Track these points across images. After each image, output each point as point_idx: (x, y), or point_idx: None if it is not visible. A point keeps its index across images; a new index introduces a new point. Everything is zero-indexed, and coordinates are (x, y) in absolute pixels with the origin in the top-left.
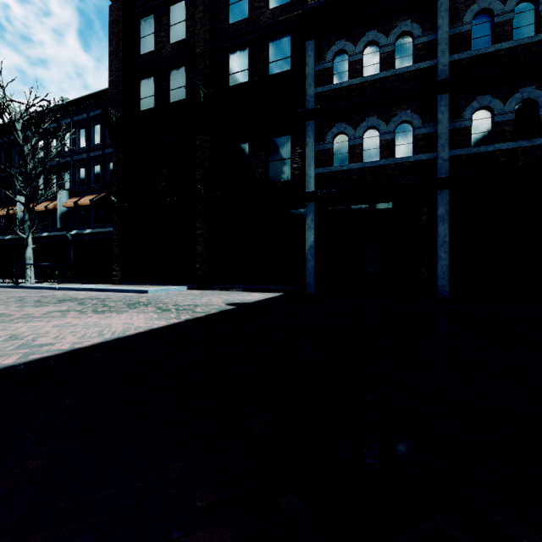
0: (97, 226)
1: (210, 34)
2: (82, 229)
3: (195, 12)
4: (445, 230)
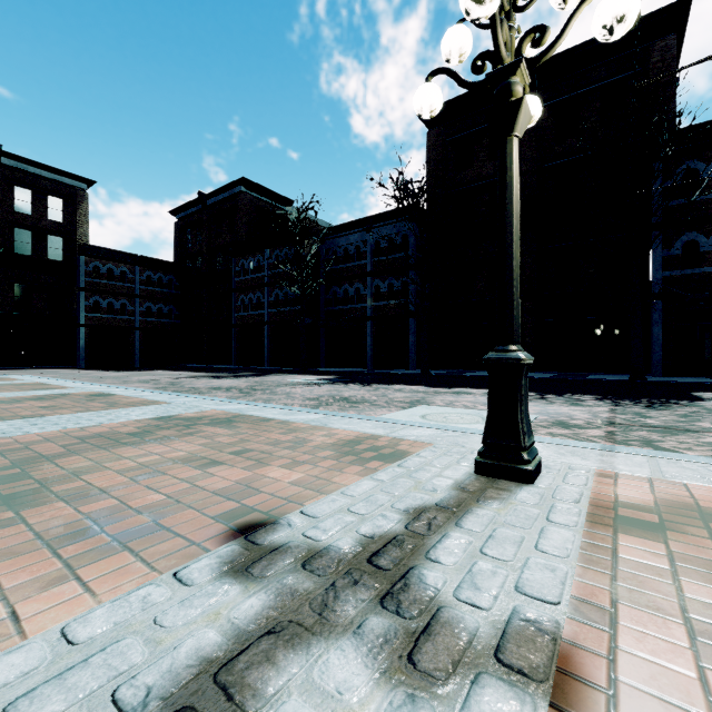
0: None
1: None
2: None
3: None
4: (138, 344)
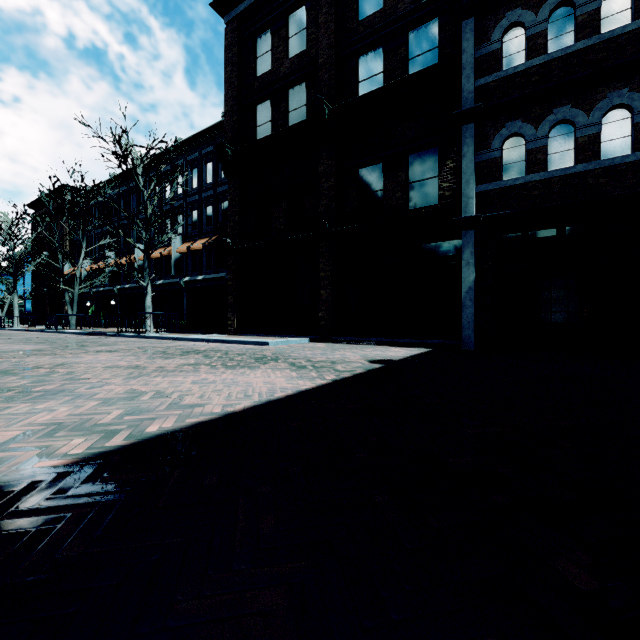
0: (209, 272)
1: (335, 38)
2: (194, 276)
3: (317, 16)
4: None
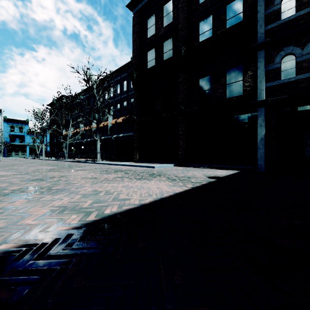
0: (125, 132)
1: (187, 14)
2: (118, 134)
3: (177, 4)
4: None
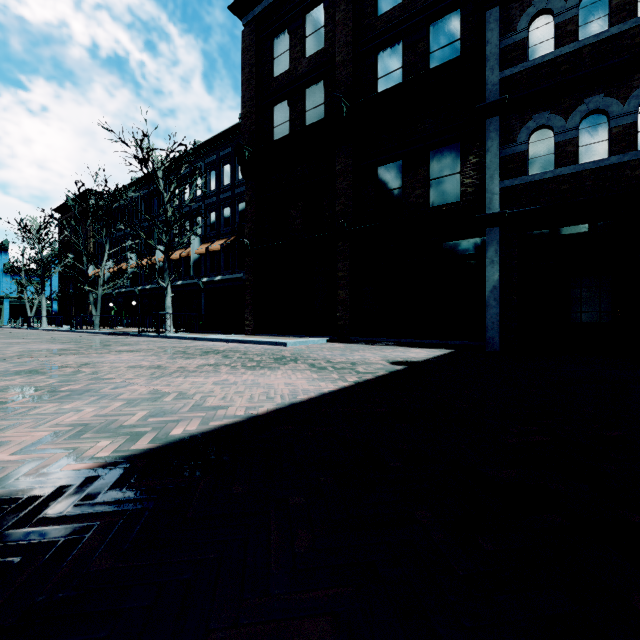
0: (227, 272)
1: (353, 35)
2: (212, 277)
3: (335, 13)
4: None
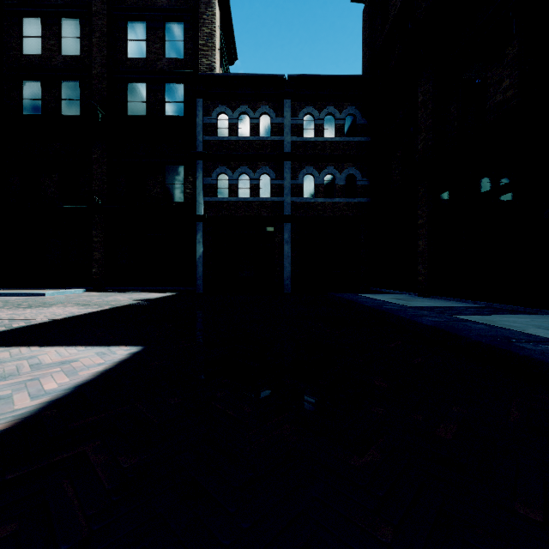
0: None
1: (108, 60)
2: None
3: (91, 34)
4: (288, 249)
